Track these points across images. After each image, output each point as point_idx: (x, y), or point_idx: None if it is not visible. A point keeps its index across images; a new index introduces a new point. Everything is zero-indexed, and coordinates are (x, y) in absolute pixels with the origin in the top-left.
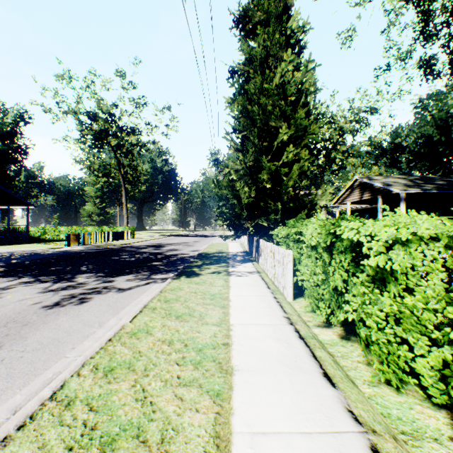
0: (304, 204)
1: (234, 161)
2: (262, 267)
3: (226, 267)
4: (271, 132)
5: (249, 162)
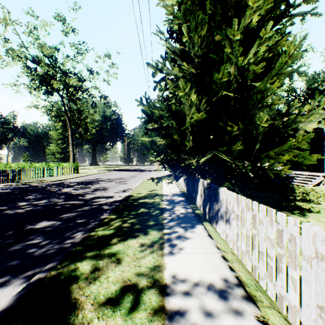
0: (277, 130)
1: (171, 65)
2: (238, 254)
3: (157, 254)
4: (229, 16)
5: (196, 59)
